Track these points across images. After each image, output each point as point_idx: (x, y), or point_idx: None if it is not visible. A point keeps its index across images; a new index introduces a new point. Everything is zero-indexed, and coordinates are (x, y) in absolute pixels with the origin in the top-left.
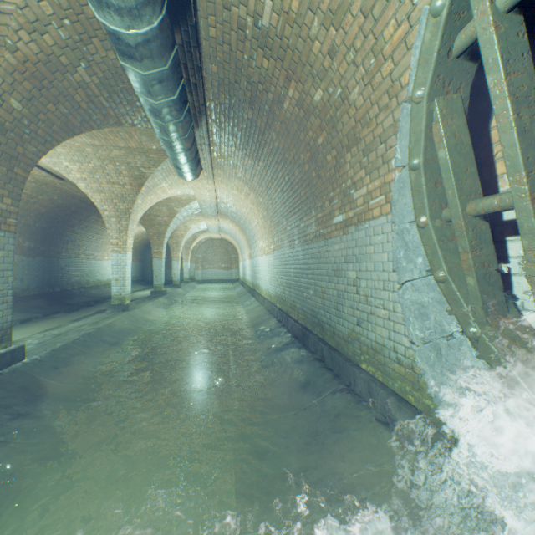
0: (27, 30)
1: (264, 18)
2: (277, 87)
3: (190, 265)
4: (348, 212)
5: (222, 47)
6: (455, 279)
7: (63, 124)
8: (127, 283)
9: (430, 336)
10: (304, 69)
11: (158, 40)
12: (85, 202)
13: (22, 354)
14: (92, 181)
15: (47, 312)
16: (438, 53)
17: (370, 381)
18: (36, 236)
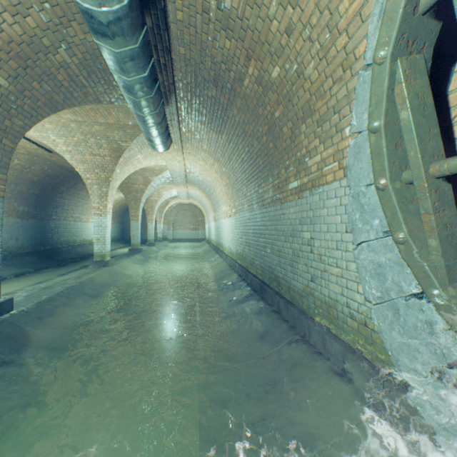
0: (10, 12)
1: (226, 1)
2: (238, 66)
3: (163, 226)
4: (302, 178)
5: (189, 29)
6: (415, 241)
7: (47, 101)
8: (107, 242)
9: (387, 295)
10: (263, 48)
11: (128, 18)
12: (72, 172)
13: (10, 306)
14: (76, 153)
15: (38, 267)
16: (404, 9)
17: (324, 334)
18: (29, 201)
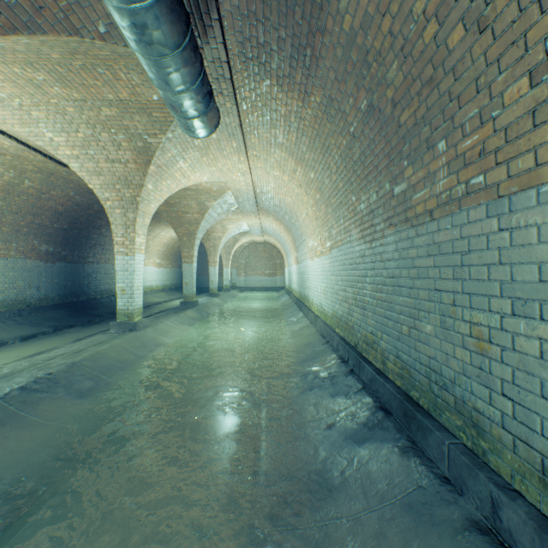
0: None
1: None
2: None
3: (231, 271)
4: None
5: None
6: None
7: None
8: (136, 295)
9: None
10: None
11: None
12: None
13: None
14: (86, 160)
15: (60, 325)
16: None
17: None
18: (55, 238)
